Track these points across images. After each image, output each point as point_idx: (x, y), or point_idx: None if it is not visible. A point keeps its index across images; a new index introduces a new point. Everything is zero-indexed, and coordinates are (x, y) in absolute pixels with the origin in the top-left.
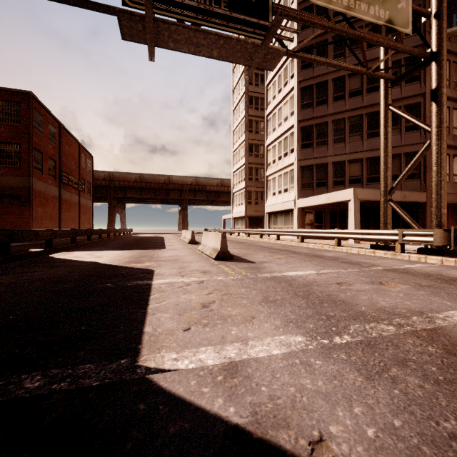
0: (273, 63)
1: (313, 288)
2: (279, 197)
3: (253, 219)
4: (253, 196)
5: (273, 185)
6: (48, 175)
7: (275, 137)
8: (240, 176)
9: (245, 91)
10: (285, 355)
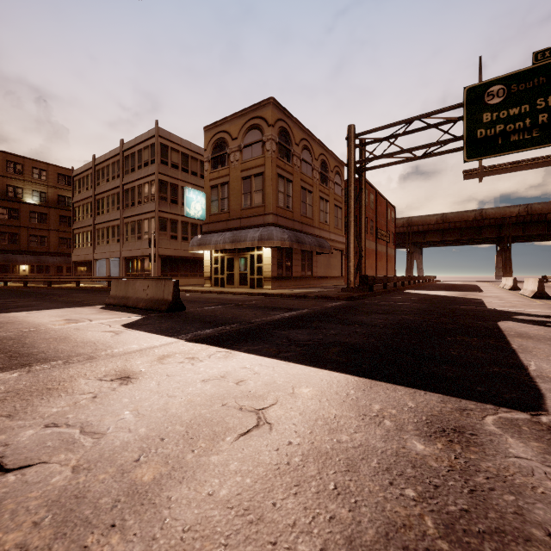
0: None
1: None
2: None
3: None
4: None
5: None
6: (370, 234)
7: None
8: None
9: None
10: (537, 311)
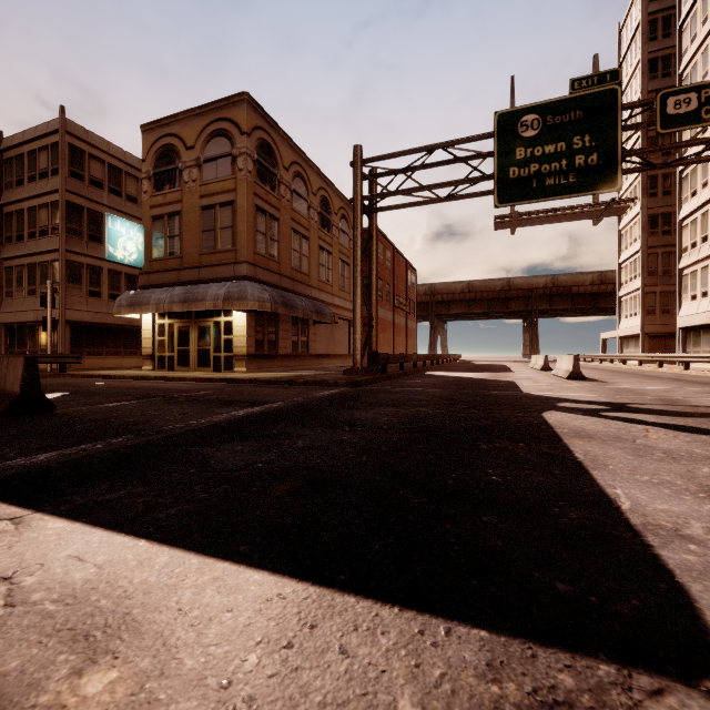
0: (620, 213)
1: (634, 391)
2: (703, 302)
3: (659, 338)
4: (659, 299)
5: (691, 283)
6: (386, 301)
7: (696, 206)
8: (633, 270)
9: (642, 132)
10: (580, 395)
